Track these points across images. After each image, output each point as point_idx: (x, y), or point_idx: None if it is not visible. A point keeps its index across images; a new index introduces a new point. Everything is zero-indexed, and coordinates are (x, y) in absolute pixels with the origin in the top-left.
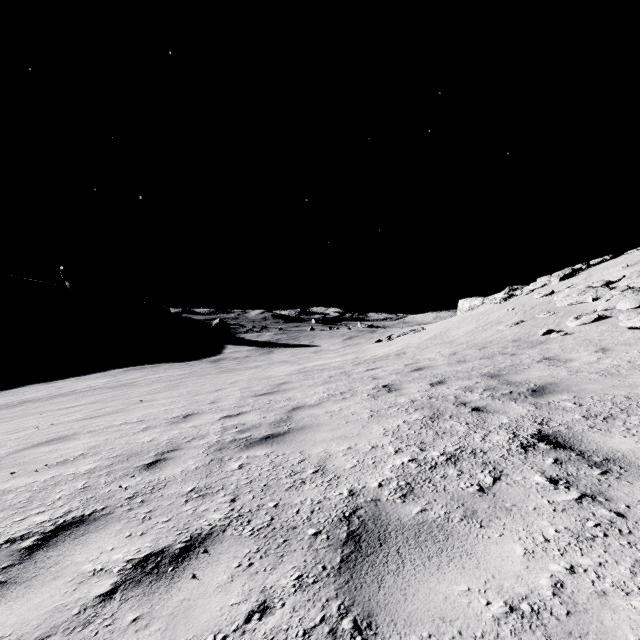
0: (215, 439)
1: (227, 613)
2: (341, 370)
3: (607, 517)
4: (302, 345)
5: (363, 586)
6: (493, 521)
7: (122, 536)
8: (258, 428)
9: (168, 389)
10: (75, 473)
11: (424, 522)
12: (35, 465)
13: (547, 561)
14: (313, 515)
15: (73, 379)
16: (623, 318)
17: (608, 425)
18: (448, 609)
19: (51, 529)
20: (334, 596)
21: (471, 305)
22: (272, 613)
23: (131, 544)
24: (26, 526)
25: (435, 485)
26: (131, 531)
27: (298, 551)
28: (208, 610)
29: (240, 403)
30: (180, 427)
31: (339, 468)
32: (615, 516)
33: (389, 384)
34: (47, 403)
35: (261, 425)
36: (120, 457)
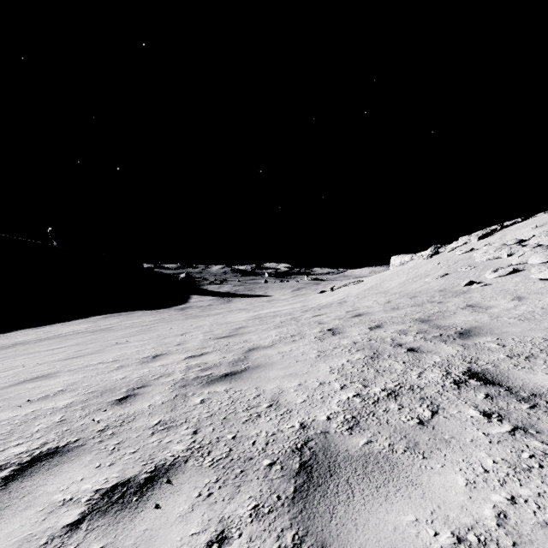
0: (180, 377)
1: (187, 543)
2: (291, 316)
3: (540, 449)
4: (257, 295)
5: (316, 516)
6: (434, 452)
7: (92, 467)
8: (218, 367)
9: (140, 333)
10: (54, 407)
11: (370, 453)
12: (19, 400)
13: (488, 491)
14: (268, 446)
15: (59, 324)
16: (534, 271)
17: (530, 363)
18: (398, 540)
19: (27, 460)
20: (289, 526)
21: (402, 261)
22: (230, 543)
23: (100, 474)
24: (5, 457)
25: (378, 418)
26: (100, 462)
27: (254, 481)
28: (169, 540)
29: (203, 345)
30: (149, 366)
31: (291, 403)
32: (547, 448)
33: (333, 328)
34: (35, 345)
35: (221, 364)
36: (95, 393)
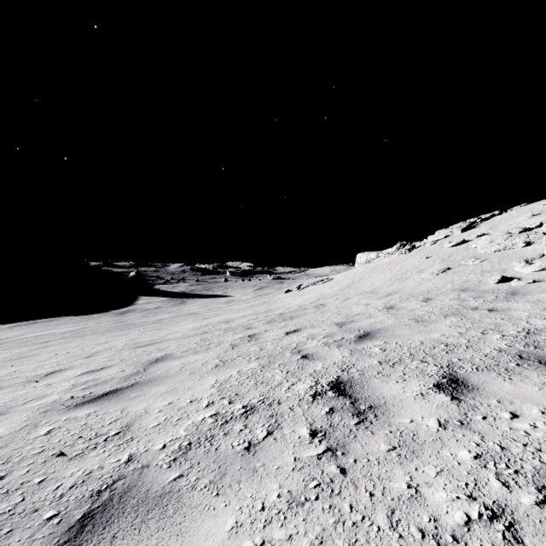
0: None
1: None
2: (250, 332)
3: None
4: (215, 295)
5: None
6: None
7: None
8: None
9: None
10: None
11: None
12: None
13: None
14: None
15: None
16: None
17: None
18: None
19: None
20: None
21: (368, 258)
22: None
23: None
24: None
25: None
26: None
27: None
28: None
29: (5, 445)
30: None
31: None
32: None
33: (342, 380)
34: None
35: None
36: None
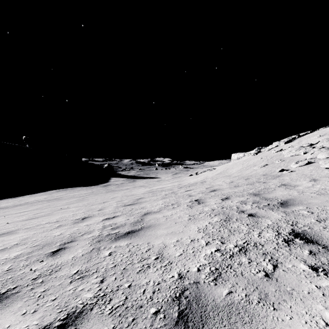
0: (97, 234)
1: None
2: (171, 191)
3: None
4: (151, 177)
5: None
6: (282, 304)
7: (19, 314)
8: (124, 226)
9: (77, 201)
10: (7, 258)
11: (232, 304)
12: None
13: None
14: (154, 295)
15: (28, 196)
16: (321, 163)
17: None
18: None
19: None
20: None
21: (238, 156)
22: None
23: (23, 322)
24: None
25: (235, 270)
26: (27, 309)
27: None
28: None
29: (115, 210)
30: (79, 225)
31: (171, 256)
32: None
33: (198, 199)
34: (11, 209)
35: (125, 224)
36: (38, 246)
